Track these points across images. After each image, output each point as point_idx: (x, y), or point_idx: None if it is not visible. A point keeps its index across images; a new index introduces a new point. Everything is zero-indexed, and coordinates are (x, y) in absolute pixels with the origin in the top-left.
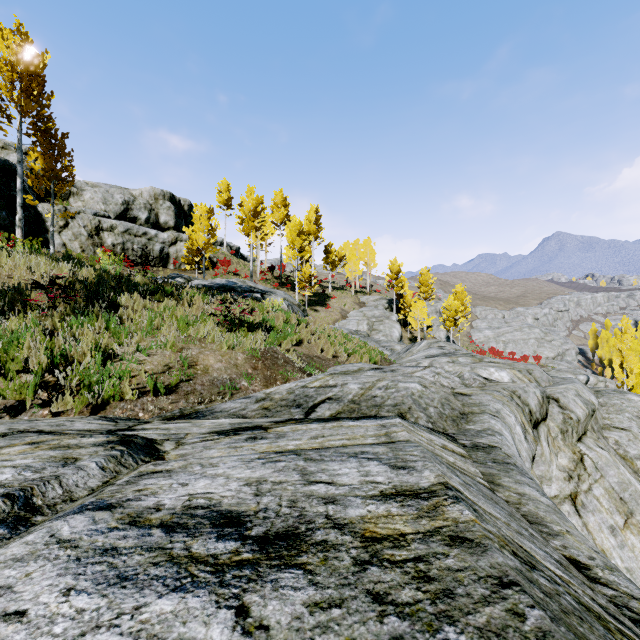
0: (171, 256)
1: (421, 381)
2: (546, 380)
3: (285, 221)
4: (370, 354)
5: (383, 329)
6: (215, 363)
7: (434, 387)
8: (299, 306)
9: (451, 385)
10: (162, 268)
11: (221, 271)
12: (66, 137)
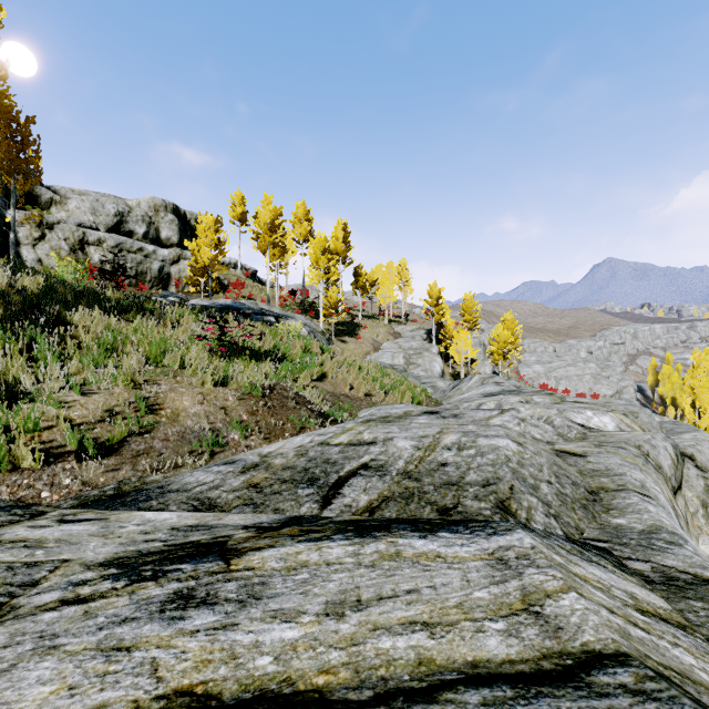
0: (173, 277)
1: (508, 433)
2: (657, 427)
3: (308, 238)
4: (412, 392)
5: (422, 363)
6: (191, 405)
7: (528, 443)
8: (323, 334)
9: (545, 437)
10: (162, 291)
11: (233, 295)
12: (31, 121)
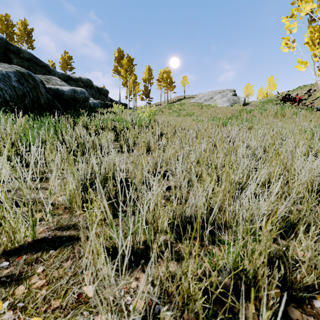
0: None
1: None
2: None
3: None
4: None
5: None
6: None
7: None
8: None
9: None
10: None
11: None
12: None
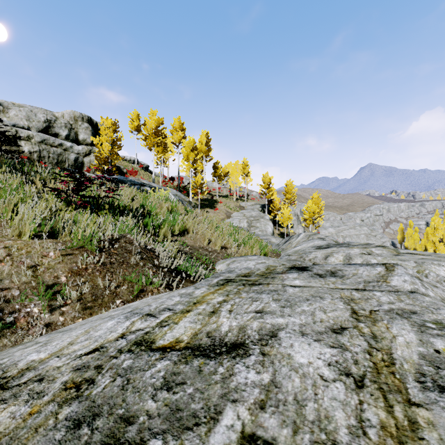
0: (85, 165)
1: None
2: None
3: (182, 142)
4: (259, 245)
5: (259, 226)
6: None
7: None
8: (190, 203)
9: None
10: None
11: None
12: None
